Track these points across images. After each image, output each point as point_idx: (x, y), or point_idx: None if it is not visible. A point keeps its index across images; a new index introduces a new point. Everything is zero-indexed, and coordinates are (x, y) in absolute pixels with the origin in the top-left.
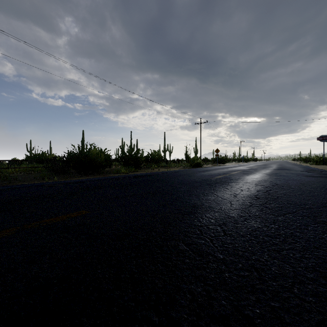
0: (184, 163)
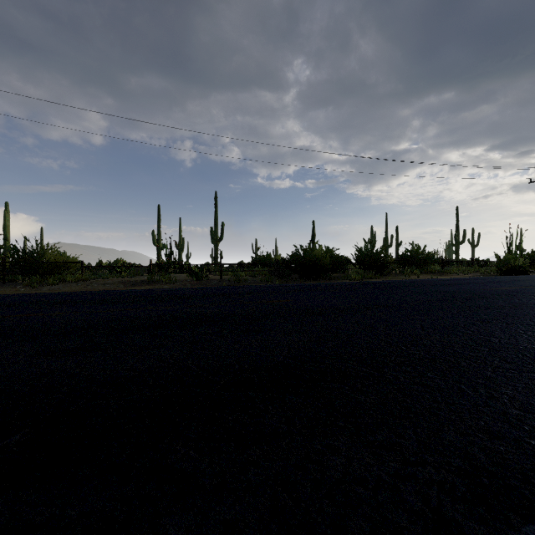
0: (487, 266)
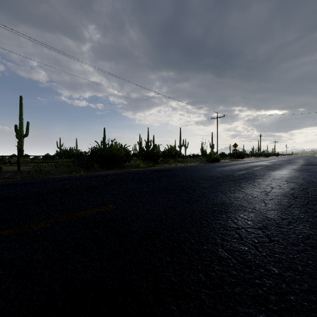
0: (200, 158)
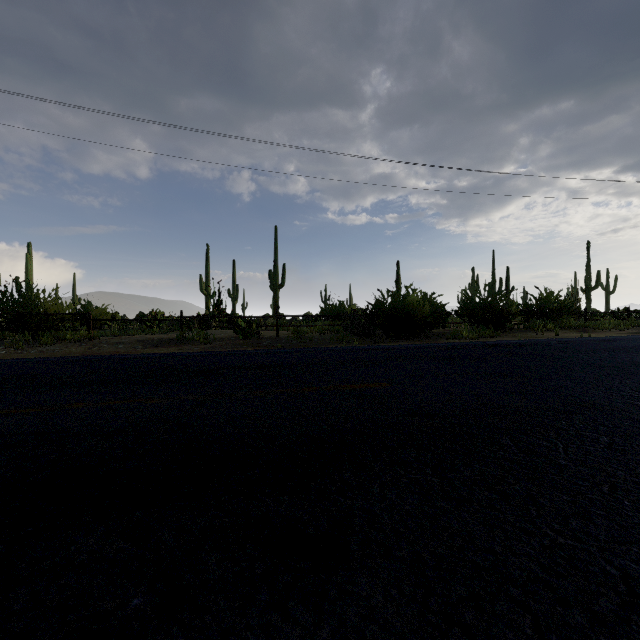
0: None
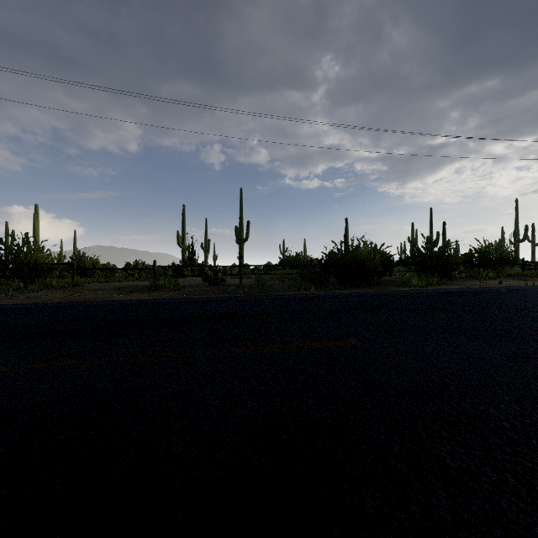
0: None
